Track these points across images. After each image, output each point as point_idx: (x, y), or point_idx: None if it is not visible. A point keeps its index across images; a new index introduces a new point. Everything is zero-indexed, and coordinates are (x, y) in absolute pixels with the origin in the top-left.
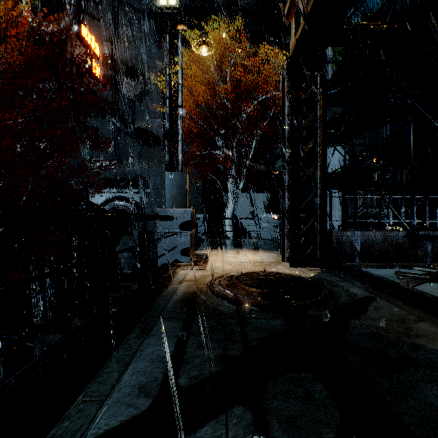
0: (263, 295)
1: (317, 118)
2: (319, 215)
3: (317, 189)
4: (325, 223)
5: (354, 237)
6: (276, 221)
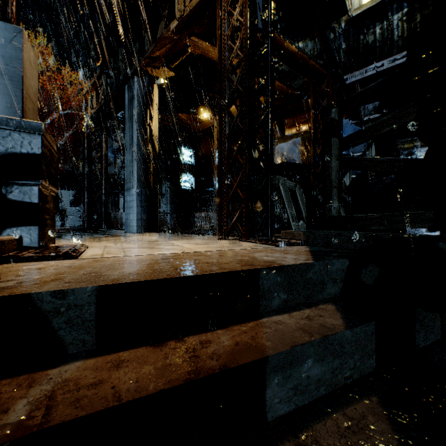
0: (73, 230)
1: (103, 155)
2: (104, 204)
3: (103, 190)
4: (107, 208)
5: (122, 215)
6: (80, 213)
